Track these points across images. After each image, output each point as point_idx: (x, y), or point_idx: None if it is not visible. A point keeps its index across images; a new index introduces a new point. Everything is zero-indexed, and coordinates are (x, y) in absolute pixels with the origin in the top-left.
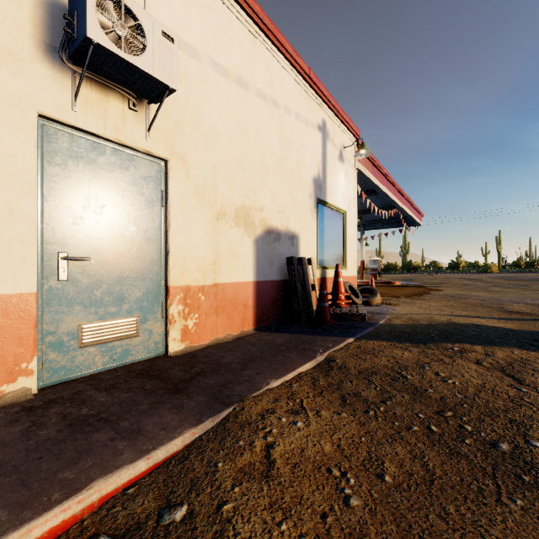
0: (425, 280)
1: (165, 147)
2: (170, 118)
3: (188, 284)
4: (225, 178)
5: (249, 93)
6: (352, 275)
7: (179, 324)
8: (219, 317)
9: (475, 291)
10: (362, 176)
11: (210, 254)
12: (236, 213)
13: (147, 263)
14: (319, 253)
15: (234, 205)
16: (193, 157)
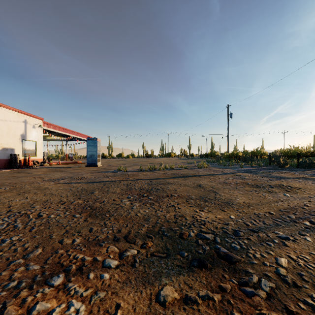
0: None
1: None
2: None
3: None
4: None
5: None
6: (40, 158)
7: None
8: None
9: None
10: (47, 129)
11: None
12: None
13: None
14: (24, 152)
15: None
16: None
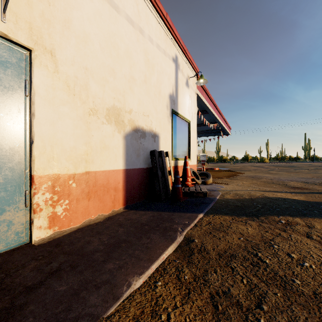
0: (232, 167)
1: (28, 36)
2: (34, 8)
3: (56, 172)
4: (97, 80)
5: (119, 15)
6: (194, 164)
7: (46, 212)
8: (91, 201)
9: (263, 173)
10: (199, 99)
11: (82, 145)
12: (107, 112)
13: (5, 151)
14: (173, 148)
15: (106, 104)
16: (62, 53)
